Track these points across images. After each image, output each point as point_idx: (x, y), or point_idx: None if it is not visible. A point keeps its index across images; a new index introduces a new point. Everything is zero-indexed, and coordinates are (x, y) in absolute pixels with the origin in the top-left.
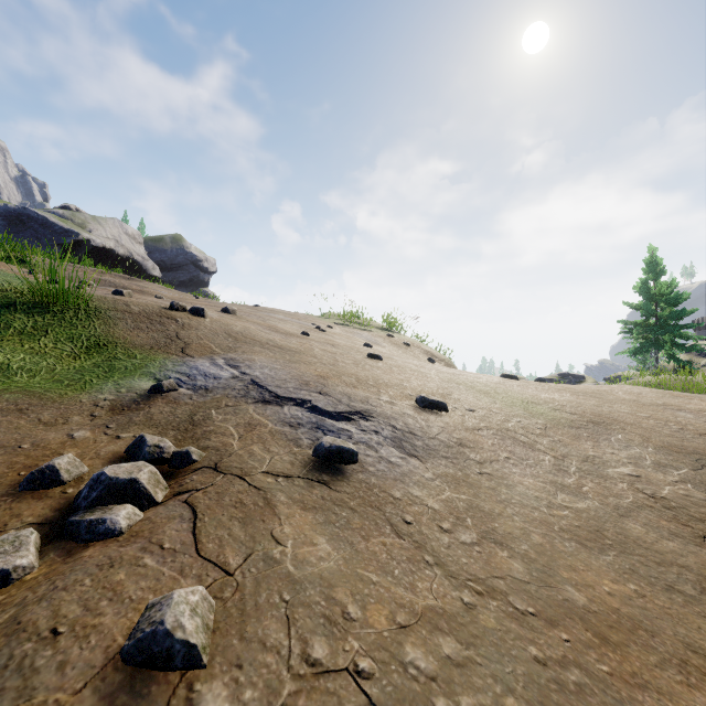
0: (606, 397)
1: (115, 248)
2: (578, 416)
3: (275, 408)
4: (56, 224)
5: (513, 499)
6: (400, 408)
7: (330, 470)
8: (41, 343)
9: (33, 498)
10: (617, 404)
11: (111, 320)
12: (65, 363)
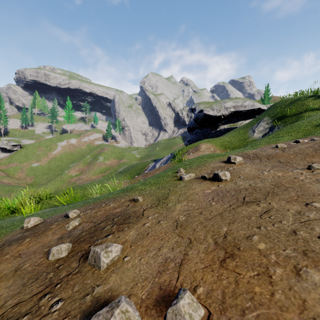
0: None
1: None
2: None
3: None
4: None
5: None
6: None
7: None
8: None
9: None
10: None
11: None
12: None
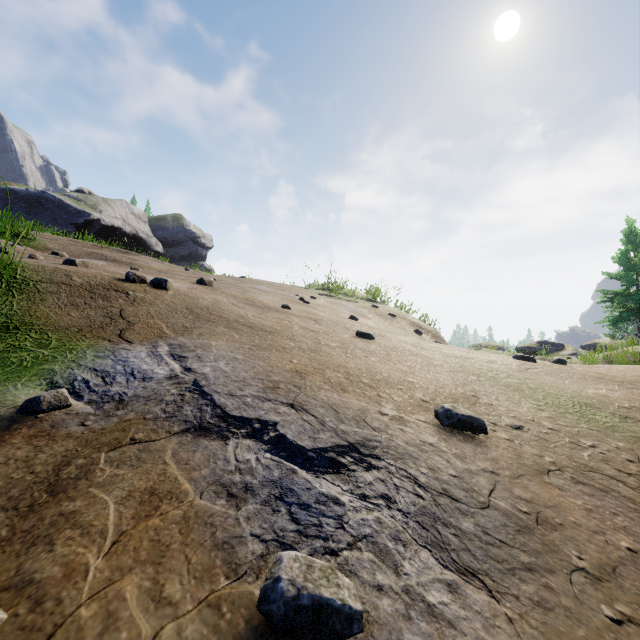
0: None
1: (122, 227)
2: None
3: (212, 446)
4: (71, 206)
5: None
6: (416, 431)
7: None
8: None
9: None
10: None
11: (40, 294)
12: None
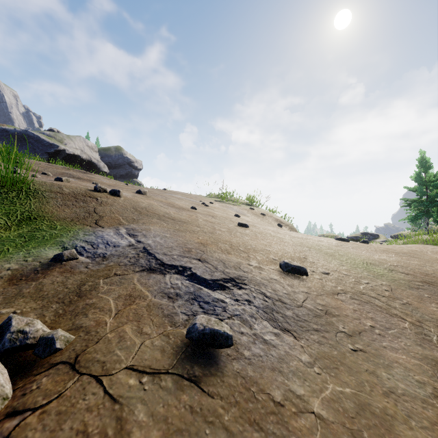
0: (422, 257)
1: (80, 155)
2: (411, 276)
3: (157, 277)
4: (45, 140)
5: (398, 387)
6: (268, 273)
7: (203, 358)
8: None
9: None
10: (434, 263)
11: (45, 199)
12: None
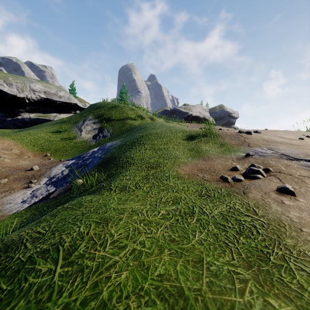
0: None
1: (199, 115)
2: None
3: (296, 161)
4: (182, 111)
5: None
6: None
7: None
8: (209, 144)
9: (234, 172)
10: None
11: (223, 137)
12: (216, 149)
